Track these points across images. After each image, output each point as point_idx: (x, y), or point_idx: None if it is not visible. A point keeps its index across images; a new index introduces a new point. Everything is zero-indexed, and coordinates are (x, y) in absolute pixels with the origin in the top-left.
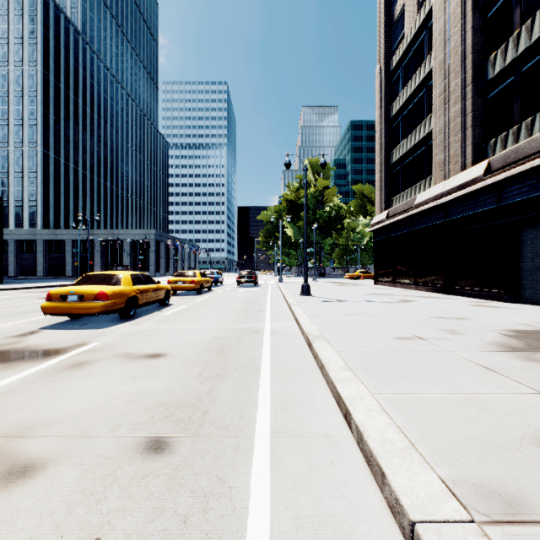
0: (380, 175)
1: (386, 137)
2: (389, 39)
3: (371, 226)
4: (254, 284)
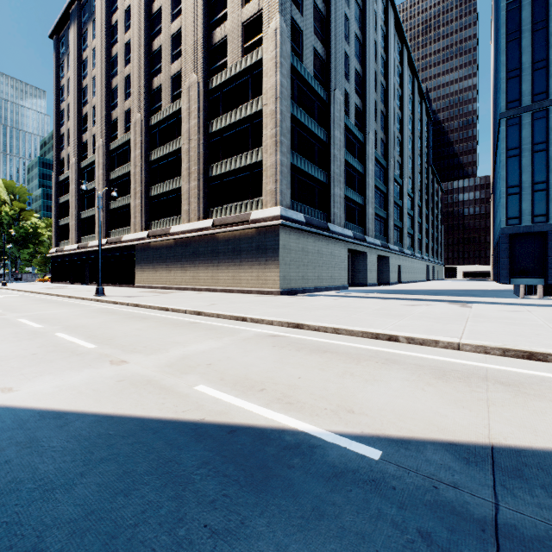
0: (55, 229)
1: (57, 211)
2: (59, 164)
3: (50, 253)
4: None
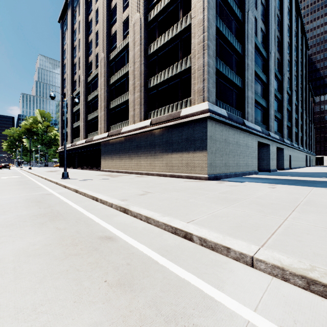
0: (61, 135)
1: (62, 125)
2: (63, 97)
3: (58, 150)
4: (9, 168)
